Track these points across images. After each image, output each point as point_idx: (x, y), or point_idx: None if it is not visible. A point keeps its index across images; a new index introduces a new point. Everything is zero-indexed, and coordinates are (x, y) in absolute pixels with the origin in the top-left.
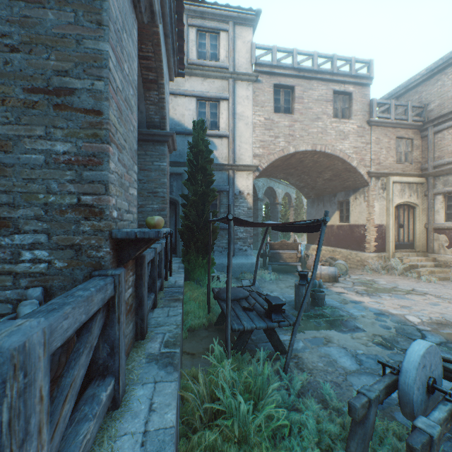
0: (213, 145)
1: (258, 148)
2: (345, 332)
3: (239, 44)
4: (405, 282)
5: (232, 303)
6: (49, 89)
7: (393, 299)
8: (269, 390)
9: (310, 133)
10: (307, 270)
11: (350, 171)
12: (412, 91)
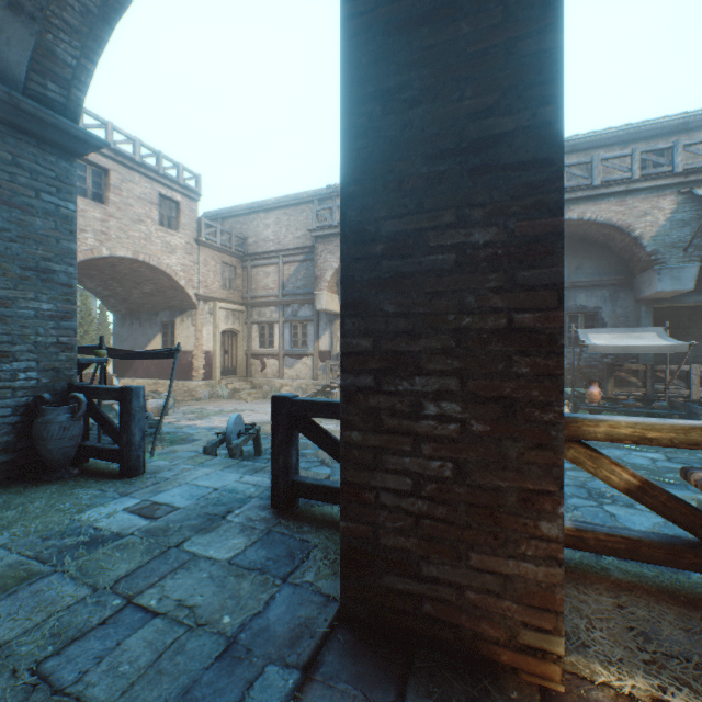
0: None
1: None
2: (188, 443)
3: None
4: (231, 405)
5: None
6: (39, 269)
7: (221, 418)
8: None
9: (132, 236)
10: None
11: (179, 290)
12: (236, 219)
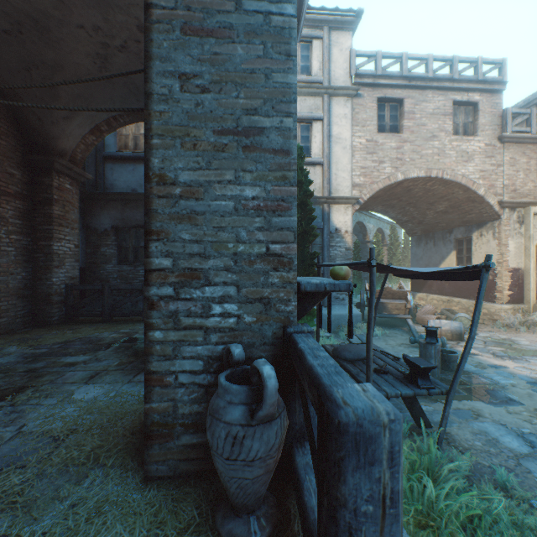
0: None
1: (358, 176)
2: (497, 404)
3: (335, 53)
4: None
5: (357, 363)
6: (238, 130)
7: None
8: (443, 472)
9: (423, 155)
10: (417, 324)
11: (475, 201)
12: None
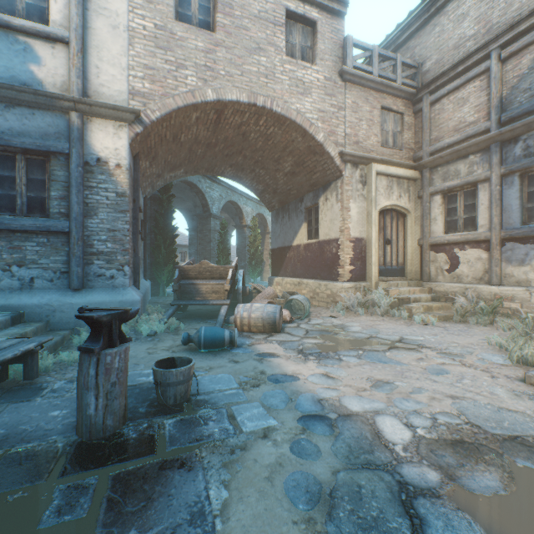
0: (31, 52)
1: (140, 80)
2: None
3: None
4: (391, 325)
5: None
6: None
7: (362, 364)
8: None
9: (246, 71)
10: None
11: (316, 153)
12: (402, 48)
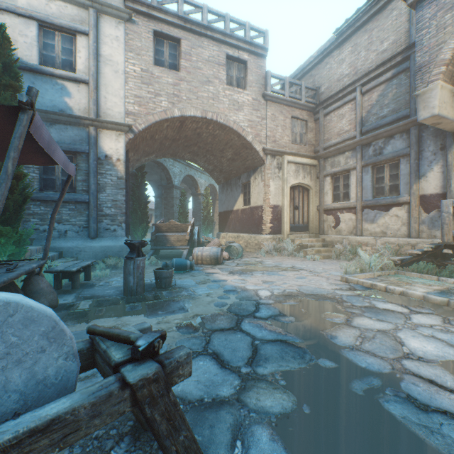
0: (66, 90)
1: (132, 104)
2: (156, 315)
3: None
4: (292, 261)
5: None
6: None
7: (263, 276)
8: None
9: (200, 97)
10: None
11: (247, 148)
12: (308, 75)
